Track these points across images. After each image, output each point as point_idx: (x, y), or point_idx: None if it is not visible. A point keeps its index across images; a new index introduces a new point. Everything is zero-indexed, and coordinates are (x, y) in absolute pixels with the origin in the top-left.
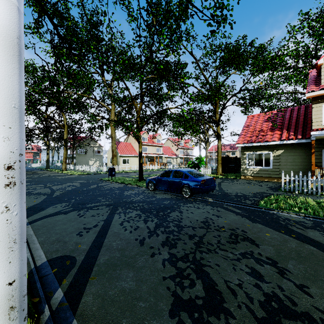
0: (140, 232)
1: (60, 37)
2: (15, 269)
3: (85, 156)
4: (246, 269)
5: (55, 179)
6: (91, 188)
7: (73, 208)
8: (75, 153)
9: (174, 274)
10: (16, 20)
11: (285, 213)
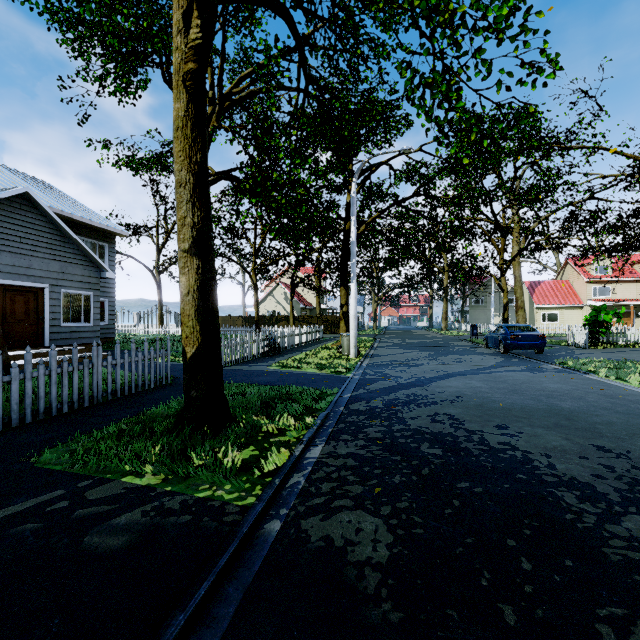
0: (415, 355)
1: (390, 239)
2: (355, 331)
3: (484, 309)
4: (429, 362)
5: (417, 337)
6: (435, 343)
7: (400, 348)
8: (468, 304)
9: (403, 359)
10: (355, 293)
11: (558, 366)
